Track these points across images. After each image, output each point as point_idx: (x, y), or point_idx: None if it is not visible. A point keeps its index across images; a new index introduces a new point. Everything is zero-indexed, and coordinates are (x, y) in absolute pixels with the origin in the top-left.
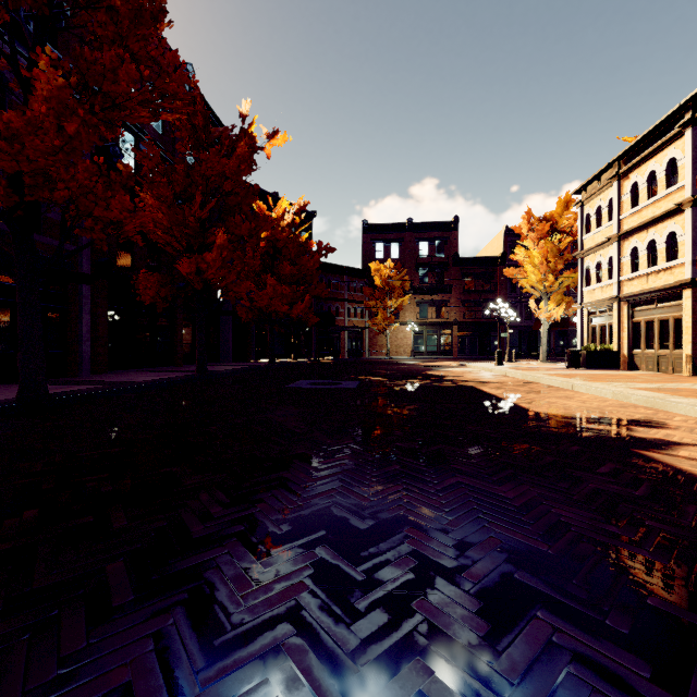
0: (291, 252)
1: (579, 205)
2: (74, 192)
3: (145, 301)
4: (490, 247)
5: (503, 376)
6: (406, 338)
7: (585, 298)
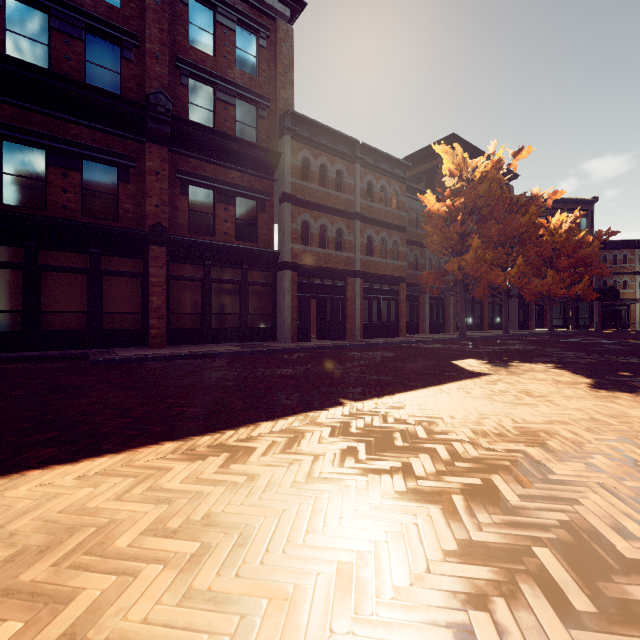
0: (567, 249)
1: None
2: (481, 273)
3: (477, 297)
4: None
5: None
6: None
7: None
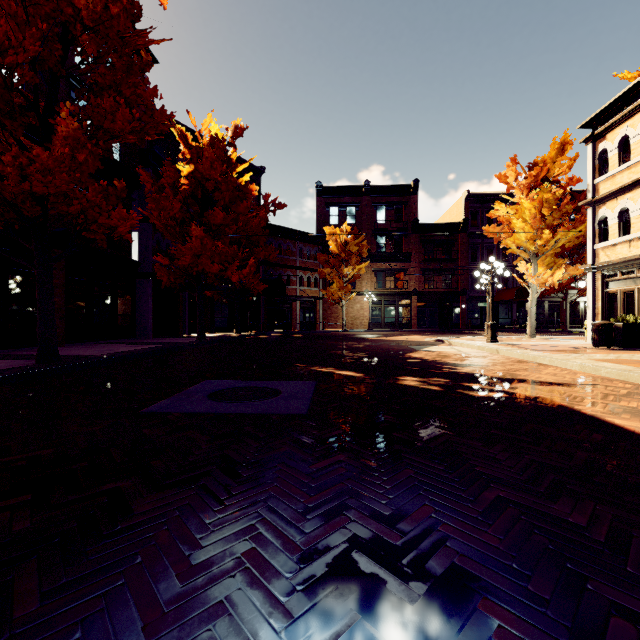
0: (225, 196)
1: (590, 140)
2: None
3: None
4: (448, 215)
5: (535, 363)
6: (363, 309)
7: (598, 257)
